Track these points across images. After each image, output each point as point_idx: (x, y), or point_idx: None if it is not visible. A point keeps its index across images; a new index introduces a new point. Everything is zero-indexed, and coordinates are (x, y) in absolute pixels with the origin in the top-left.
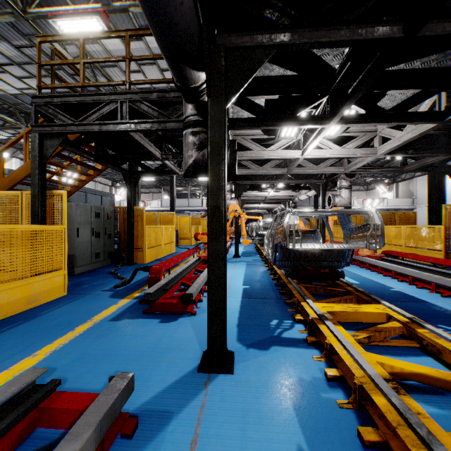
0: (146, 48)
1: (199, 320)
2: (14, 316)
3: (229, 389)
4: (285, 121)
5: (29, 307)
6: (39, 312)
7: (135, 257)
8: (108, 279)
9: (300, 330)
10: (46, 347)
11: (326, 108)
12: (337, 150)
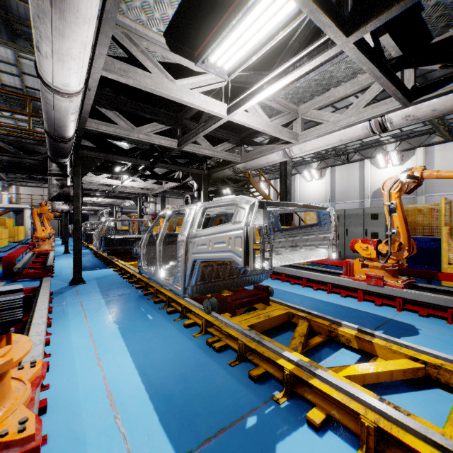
0: None
1: (58, 278)
2: None
3: (86, 285)
4: (109, 171)
5: None
6: None
7: None
8: None
9: (116, 273)
10: None
11: (132, 168)
12: (143, 183)
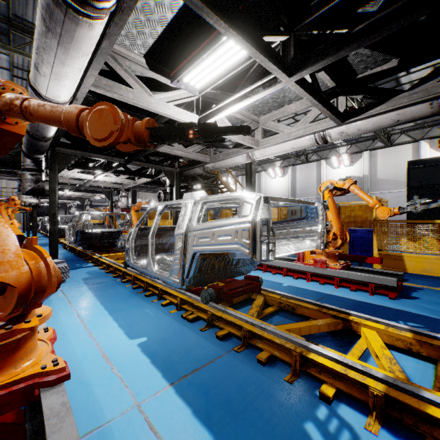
0: None
1: None
2: None
3: None
4: (83, 166)
5: None
6: None
7: None
8: None
9: (91, 264)
10: None
11: (106, 164)
12: (116, 178)
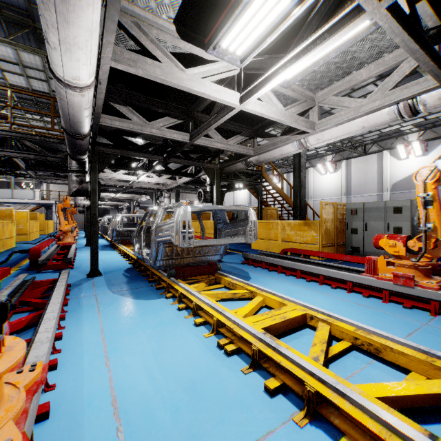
0: None
1: (78, 270)
2: None
3: (102, 278)
4: (125, 167)
5: None
6: None
7: None
8: None
9: (131, 265)
10: None
11: (147, 164)
12: (158, 179)
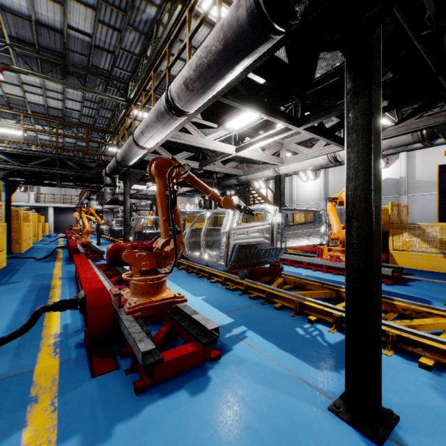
0: (16, 77)
1: None
2: (3, 270)
3: None
4: (142, 180)
5: (2, 268)
6: (14, 268)
7: (12, 249)
8: (17, 259)
9: None
10: (55, 270)
11: None
12: None
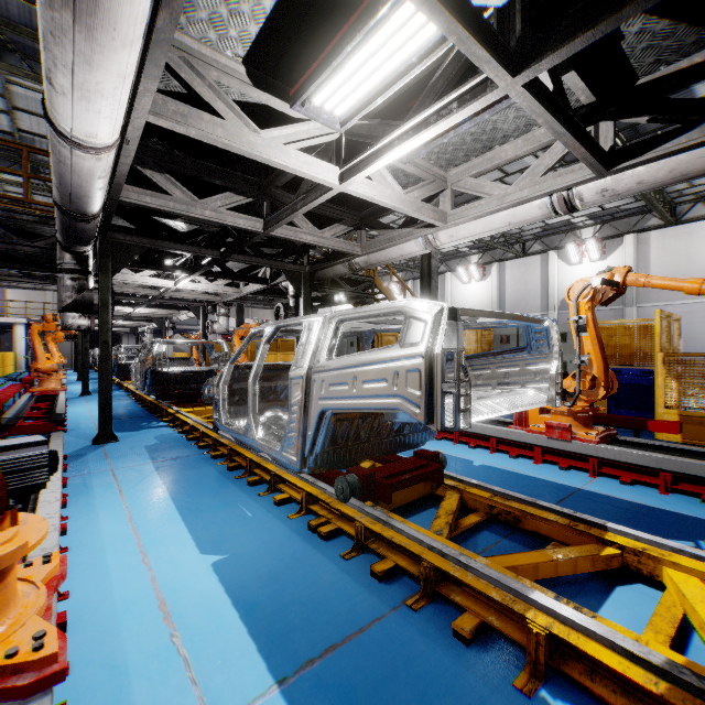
0: None
1: (74, 433)
2: None
3: (119, 445)
4: (156, 266)
5: None
6: None
7: None
8: None
9: (167, 425)
10: None
11: (192, 261)
12: (209, 285)
